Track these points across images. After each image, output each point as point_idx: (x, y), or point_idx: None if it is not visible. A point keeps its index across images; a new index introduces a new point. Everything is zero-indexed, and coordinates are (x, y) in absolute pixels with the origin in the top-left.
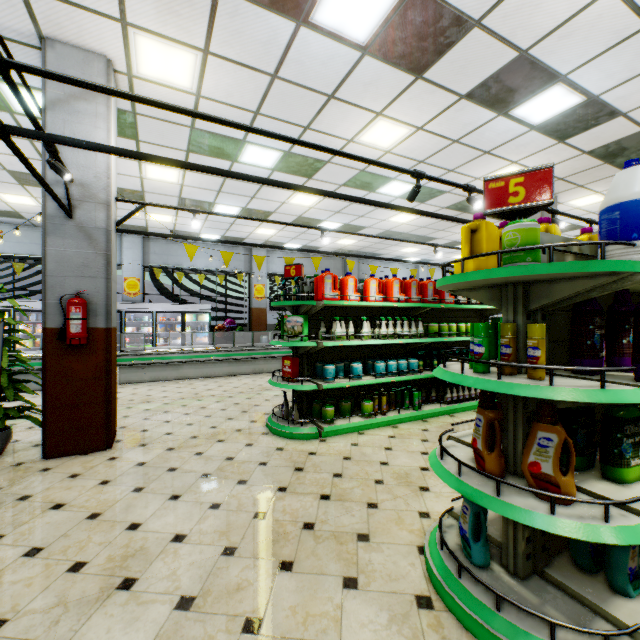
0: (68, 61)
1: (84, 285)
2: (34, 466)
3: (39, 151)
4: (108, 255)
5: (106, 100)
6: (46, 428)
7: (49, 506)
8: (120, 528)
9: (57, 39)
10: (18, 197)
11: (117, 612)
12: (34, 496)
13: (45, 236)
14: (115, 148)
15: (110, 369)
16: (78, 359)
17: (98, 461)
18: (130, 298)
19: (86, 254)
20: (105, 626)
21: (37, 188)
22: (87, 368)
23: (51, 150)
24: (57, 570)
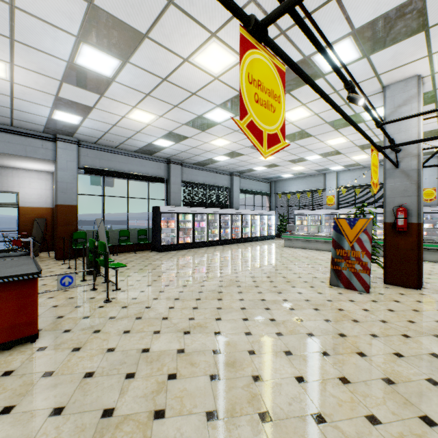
0: (395, 91)
1: (404, 201)
2: (380, 285)
3: (373, 132)
4: (418, 183)
5: (416, 99)
6: (385, 269)
7: (392, 300)
8: (430, 319)
9: (390, 84)
10: (359, 156)
11: (433, 340)
12: (384, 294)
13: (384, 179)
14: (428, 138)
15: (419, 246)
16: (401, 238)
17: (413, 292)
18: (426, 203)
19: (405, 184)
20: (427, 341)
21: (369, 149)
22: (405, 243)
23: (391, 142)
24: (402, 319)
